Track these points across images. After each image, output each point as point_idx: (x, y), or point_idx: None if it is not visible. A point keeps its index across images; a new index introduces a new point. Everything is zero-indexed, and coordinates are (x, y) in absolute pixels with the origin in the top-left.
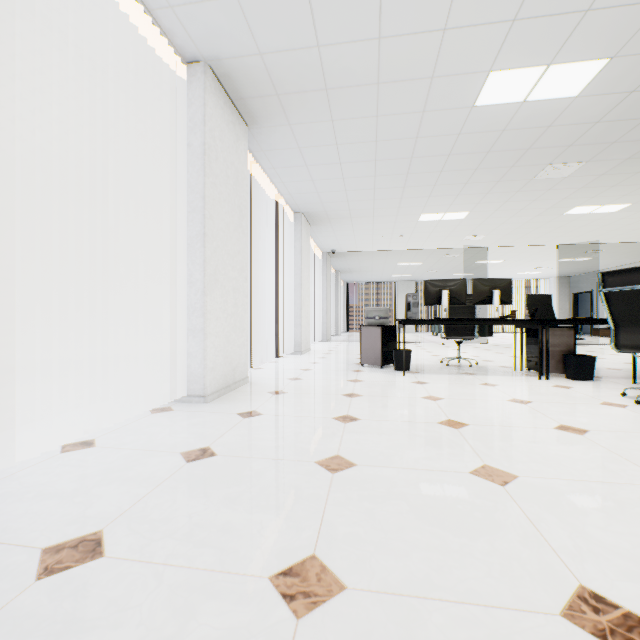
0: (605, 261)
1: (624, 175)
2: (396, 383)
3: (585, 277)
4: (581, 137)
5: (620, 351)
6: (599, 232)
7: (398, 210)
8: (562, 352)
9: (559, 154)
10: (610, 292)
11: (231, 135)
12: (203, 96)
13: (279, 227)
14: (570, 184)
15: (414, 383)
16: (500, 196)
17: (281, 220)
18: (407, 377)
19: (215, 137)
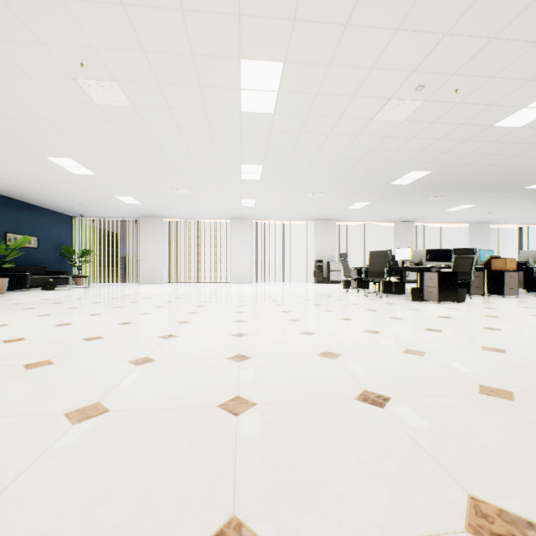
0: None
1: None
2: None
3: None
4: None
5: None
6: None
7: None
8: None
9: None
10: None
11: (480, 230)
12: (470, 229)
13: (532, 231)
14: None
15: None
16: None
17: (532, 228)
18: None
19: (474, 234)
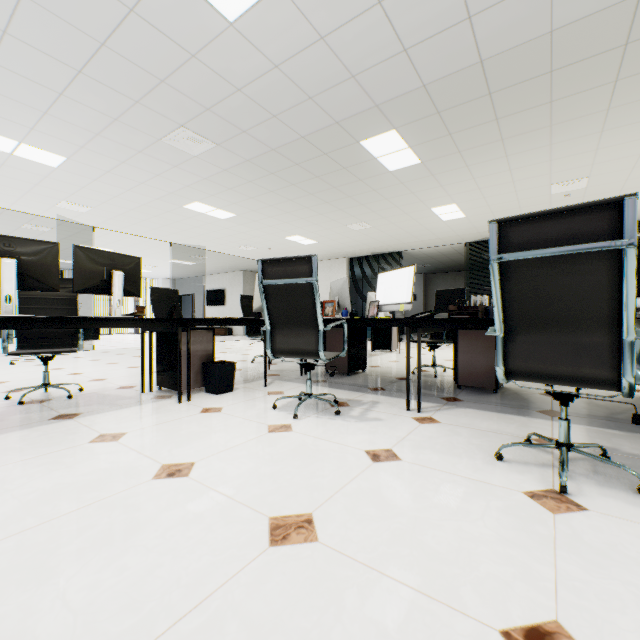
0: (205, 268)
1: (241, 180)
2: None
3: (189, 281)
4: (221, 103)
5: (275, 357)
6: (208, 238)
7: None
8: (202, 360)
9: (196, 116)
10: (271, 285)
11: None
12: None
13: None
14: (197, 169)
15: None
16: (117, 149)
17: None
18: None
19: None
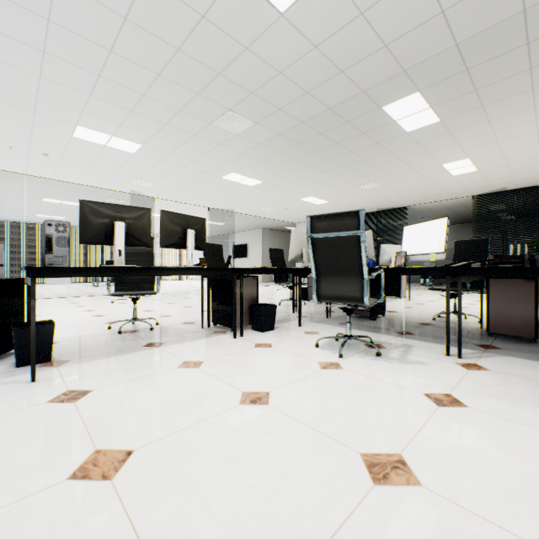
0: (232, 227)
1: (271, 151)
2: (3, 420)
3: (218, 238)
4: (264, 86)
5: (319, 302)
6: (238, 202)
7: (37, 102)
8: (249, 303)
9: (241, 100)
10: (318, 238)
11: None
12: None
13: None
14: (237, 145)
15: (56, 403)
16: (178, 135)
17: None
18: (42, 383)
19: None
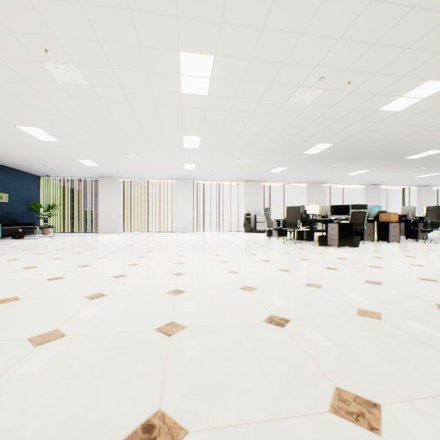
0: None
1: None
2: None
3: None
4: None
5: None
6: None
7: None
8: None
9: None
10: None
11: (373, 190)
12: (366, 189)
13: (412, 191)
14: None
15: None
16: None
17: (412, 189)
18: None
19: (369, 193)
